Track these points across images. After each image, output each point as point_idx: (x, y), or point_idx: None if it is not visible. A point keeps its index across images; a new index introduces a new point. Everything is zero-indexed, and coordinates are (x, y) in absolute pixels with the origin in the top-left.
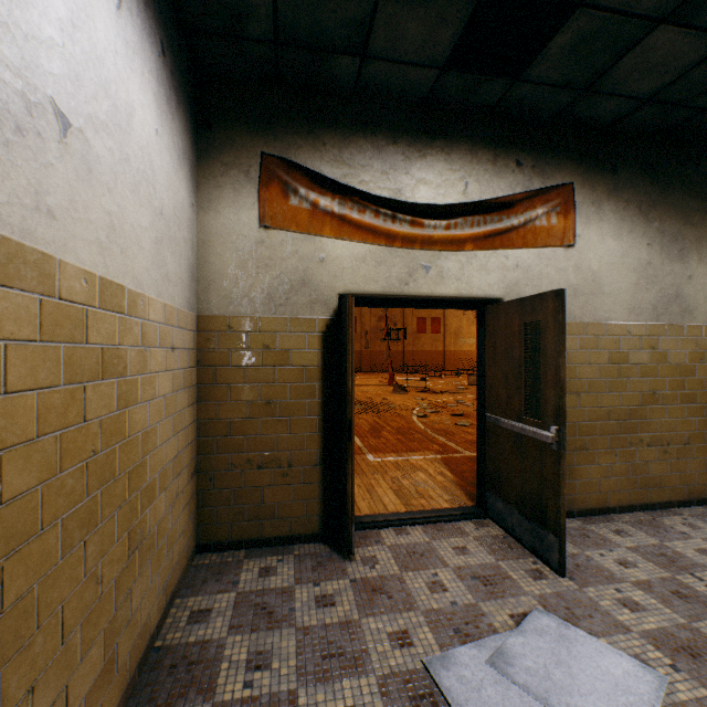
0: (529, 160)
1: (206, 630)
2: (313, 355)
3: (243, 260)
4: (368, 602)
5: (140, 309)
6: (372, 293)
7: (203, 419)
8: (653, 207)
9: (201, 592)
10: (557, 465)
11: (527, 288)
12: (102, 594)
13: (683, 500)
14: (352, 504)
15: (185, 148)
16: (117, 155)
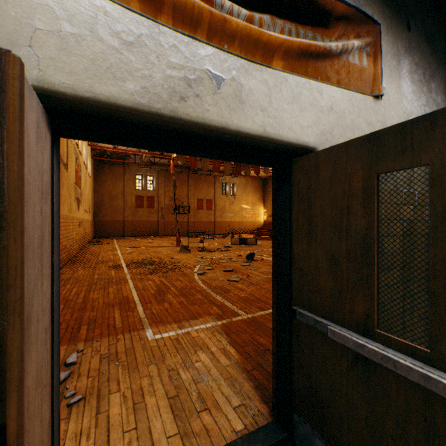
0: None
1: None
2: None
3: None
4: None
5: None
6: (112, 101)
7: None
8: (432, 78)
9: None
10: None
11: (341, 140)
12: None
13: None
14: None
15: None
16: None
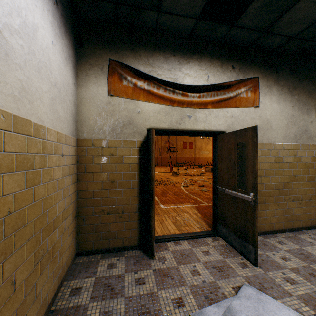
0: (238, 66)
1: (78, 299)
2: (134, 158)
3: (100, 111)
4: (161, 282)
5: (42, 134)
6: (163, 128)
7: (80, 190)
8: (295, 89)
9: (77, 278)
10: (253, 212)
11: (237, 126)
12: (15, 290)
13: (308, 226)
14: (154, 231)
15: (69, 54)
16: (26, 49)
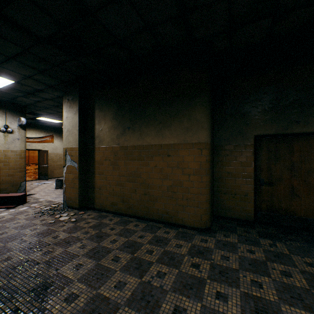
0: (47, 131)
1: None
2: None
3: None
4: None
5: None
6: None
7: None
8: None
9: None
10: (48, 169)
11: (46, 148)
12: None
13: None
14: None
15: None
16: None
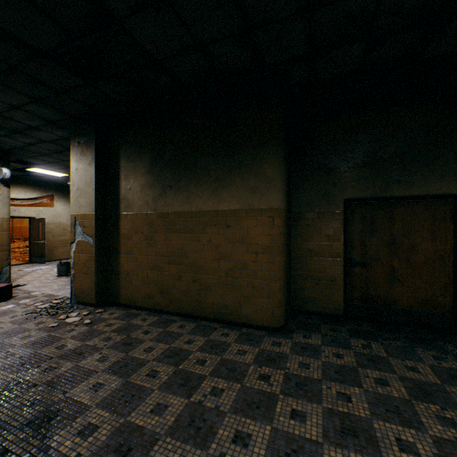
0: (43, 189)
1: None
2: None
3: None
4: None
5: None
6: None
7: None
8: None
9: None
10: (45, 246)
11: (42, 215)
12: None
13: None
14: None
15: None
16: None
